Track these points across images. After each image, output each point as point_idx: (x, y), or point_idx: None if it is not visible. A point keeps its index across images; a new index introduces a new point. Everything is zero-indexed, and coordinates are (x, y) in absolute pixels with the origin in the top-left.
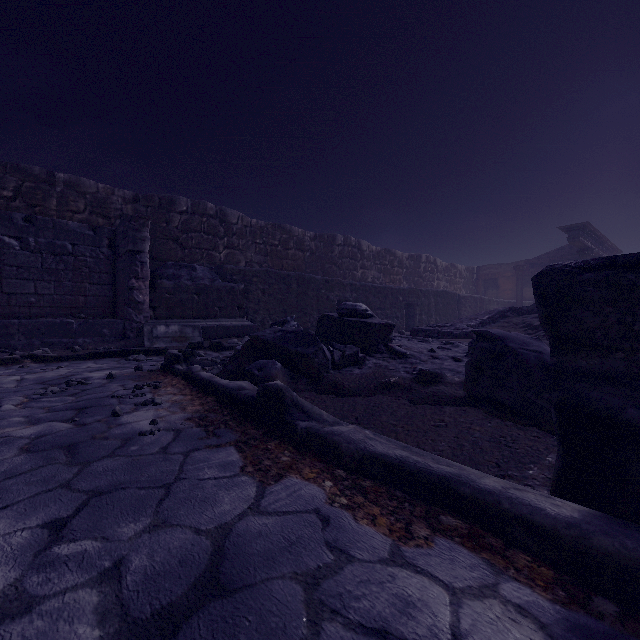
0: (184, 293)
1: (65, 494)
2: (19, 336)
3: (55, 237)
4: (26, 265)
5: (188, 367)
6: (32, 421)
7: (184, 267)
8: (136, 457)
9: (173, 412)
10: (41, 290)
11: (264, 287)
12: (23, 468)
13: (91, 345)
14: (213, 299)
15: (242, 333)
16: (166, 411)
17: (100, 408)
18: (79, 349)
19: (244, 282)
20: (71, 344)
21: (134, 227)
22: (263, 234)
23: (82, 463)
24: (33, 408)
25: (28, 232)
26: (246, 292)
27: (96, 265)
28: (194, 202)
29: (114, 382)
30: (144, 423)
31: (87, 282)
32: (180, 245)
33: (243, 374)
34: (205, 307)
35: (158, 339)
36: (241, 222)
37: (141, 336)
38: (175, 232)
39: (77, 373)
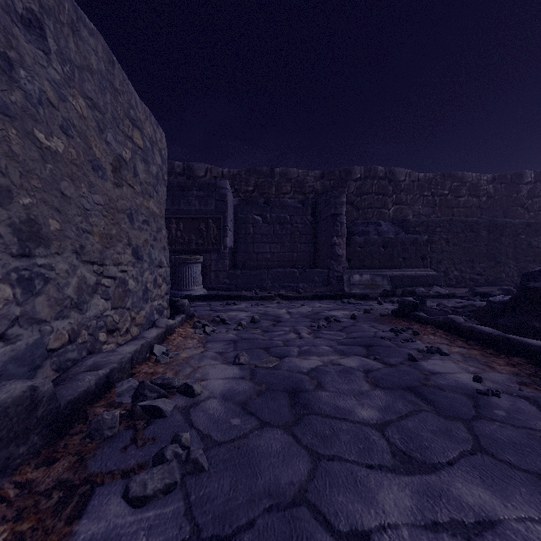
0: (372, 246)
1: (501, 466)
2: (267, 281)
3: (280, 212)
4: (265, 233)
5: (444, 317)
6: (338, 352)
7: (370, 224)
8: (526, 430)
9: (479, 368)
10: (273, 249)
11: (448, 236)
12: (398, 407)
13: (307, 289)
14: (397, 251)
15: (427, 282)
16: (467, 365)
17: (385, 349)
18: (302, 291)
19: (426, 233)
20: (295, 287)
21: (335, 195)
22: (431, 186)
23: (455, 418)
24: (324, 339)
25: (266, 211)
26: (428, 242)
27: (303, 229)
28: (366, 169)
29: (360, 322)
30: (462, 377)
31: (298, 242)
32: (355, 207)
33: (532, 332)
34: (390, 258)
35: (354, 286)
36: (408, 178)
37: (340, 283)
38: (351, 197)
39: (320, 311)
